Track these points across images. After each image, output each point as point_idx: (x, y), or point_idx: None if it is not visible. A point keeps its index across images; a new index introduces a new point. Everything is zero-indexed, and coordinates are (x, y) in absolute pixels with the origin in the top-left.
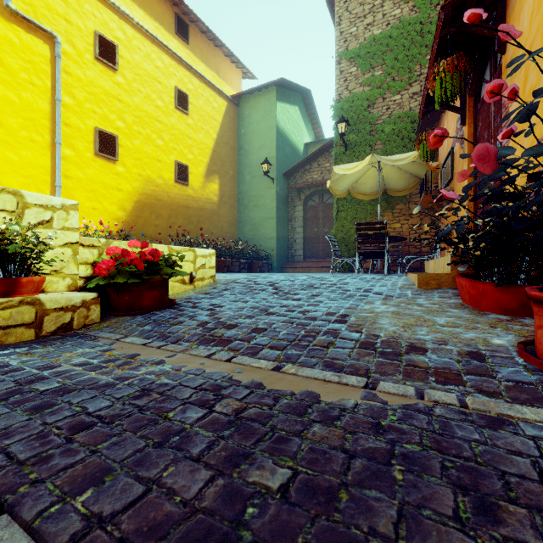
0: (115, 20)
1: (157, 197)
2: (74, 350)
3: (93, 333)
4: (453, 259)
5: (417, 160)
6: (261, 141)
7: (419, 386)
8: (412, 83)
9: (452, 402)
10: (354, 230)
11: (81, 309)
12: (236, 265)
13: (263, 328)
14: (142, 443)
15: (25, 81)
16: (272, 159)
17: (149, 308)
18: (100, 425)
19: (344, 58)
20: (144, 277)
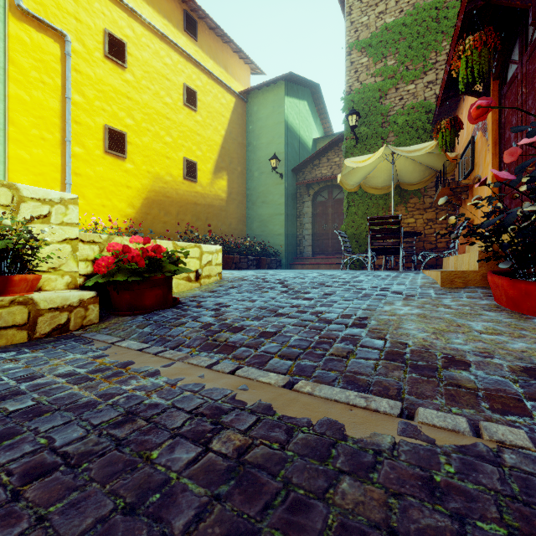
0: (124, 18)
1: (165, 194)
2: (63, 356)
3: (90, 334)
4: (482, 255)
5: (434, 151)
6: (270, 136)
7: (470, 415)
8: (427, 72)
9: (524, 444)
10: (365, 225)
11: (79, 309)
12: (244, 262)
13: (272, 332)
14: (110, 504)
15: (35, 80)
16: (281, 154)
17: (151, 307)
18: (62, 469)
19: (355, 48)
20: (146, 274)
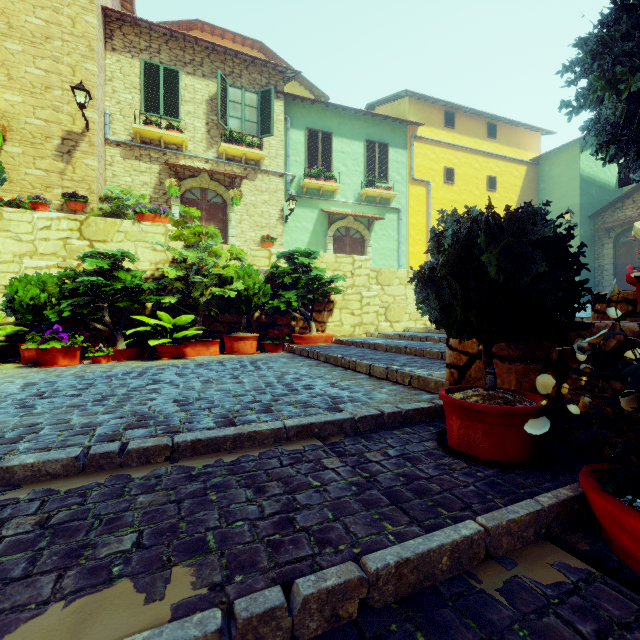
0: (453, 154)
1: None
2: None
3: None
4: None
5: None
6: (562, 192)
7: None
8: None
9: None
10: None
11: None
12: None
13: None
14: None
15: (417, 211)
16: (575, 206)
17: None
18: None
19: None
20: None
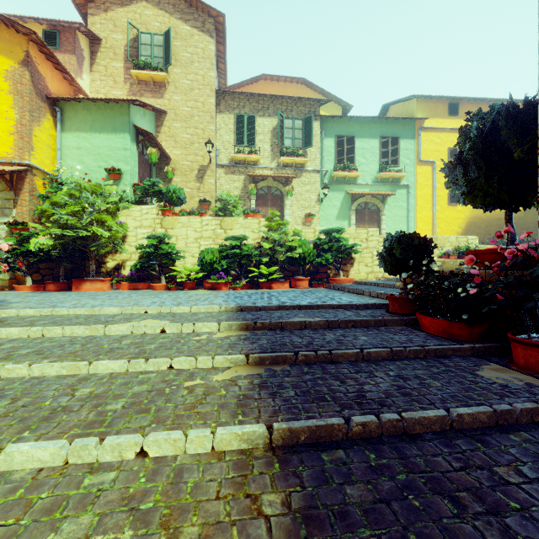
0: (456, 136)
1: (478, 217)
2: None
3: None
4: None
5: None
6: None
7: None
8: None
9: None
10: None
11: None
12: None
13: None
14: None
15: (424, 185)
16: None
17: None
18: None
19: None
20: None
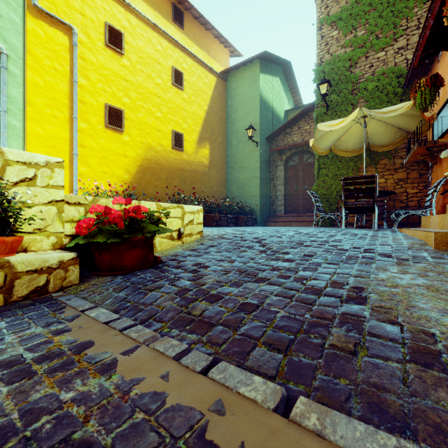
0: (122, 12)
1: (157, 161)
2: (24, 330)
3: (66, 298)
4: None
5: (409, 112)
6: (246, 109)
7: None
8: (398, 38)
9: None
10: (335, 186)
11: (58, 270)
12: (224, 220)
13: (253, 305)
14: None
15: (48, 67)
16: (256, 124)
17: (131, 268)
18: None
19: (326, 23)
20: (126, 235)
